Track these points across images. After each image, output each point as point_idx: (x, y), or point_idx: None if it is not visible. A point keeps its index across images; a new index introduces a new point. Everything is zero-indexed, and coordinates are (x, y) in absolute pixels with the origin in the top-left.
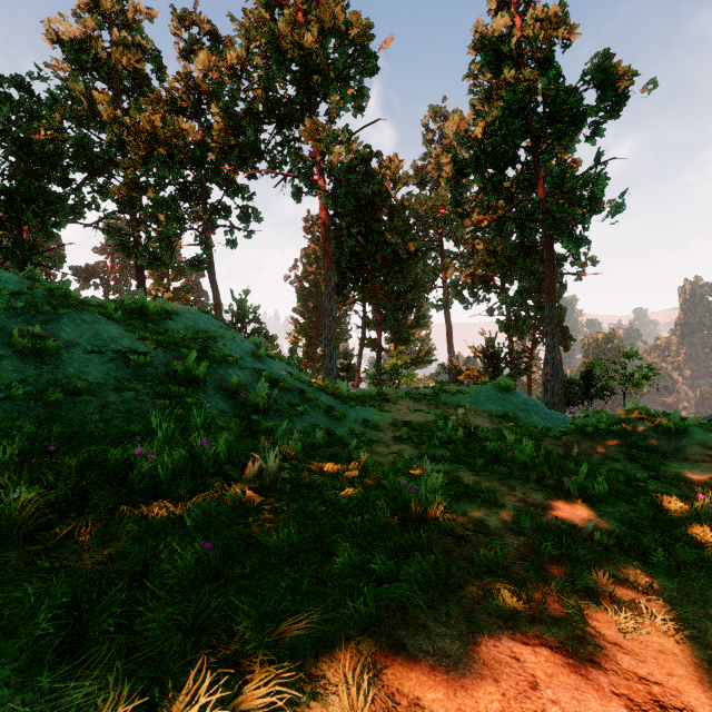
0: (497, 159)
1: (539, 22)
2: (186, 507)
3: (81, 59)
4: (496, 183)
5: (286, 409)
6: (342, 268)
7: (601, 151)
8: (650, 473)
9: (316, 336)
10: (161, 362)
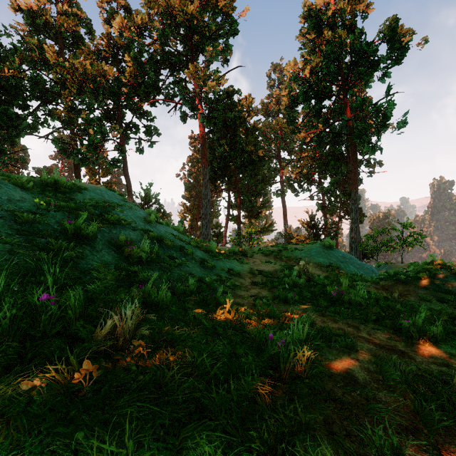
0: (319, 93)
1: (347, 0)
2: None
3: (35, 23)
4: (318, 109)
5: (166, 261)
6: (214, 168)
7: (391, 85)
8: None
9: (197, 214)
10: (57, 221)
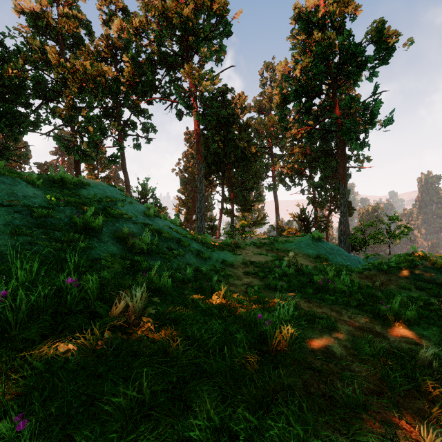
0: (309, 91)
1: (336, 3)
2: (4, 368)
3: (38, 25)
4: (308, 107)
5: (165, 252)
6: (208, 163)
7: (377, 84)
8: (437, 299)
9: (192, 207)
10: (66, 215)
